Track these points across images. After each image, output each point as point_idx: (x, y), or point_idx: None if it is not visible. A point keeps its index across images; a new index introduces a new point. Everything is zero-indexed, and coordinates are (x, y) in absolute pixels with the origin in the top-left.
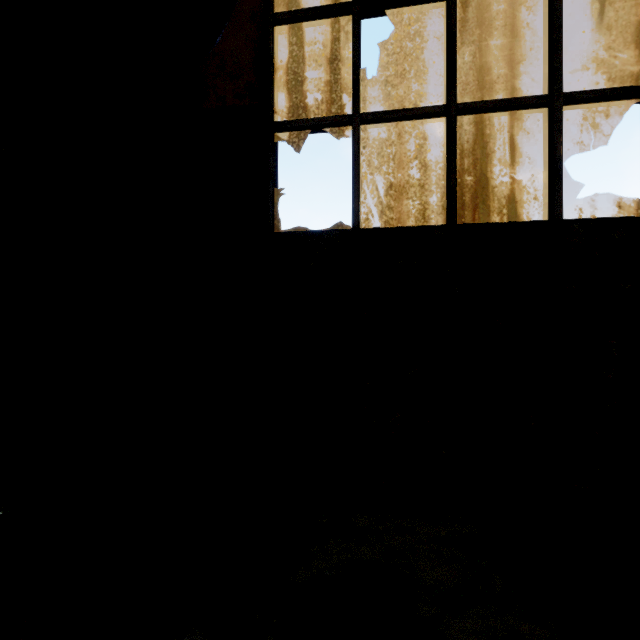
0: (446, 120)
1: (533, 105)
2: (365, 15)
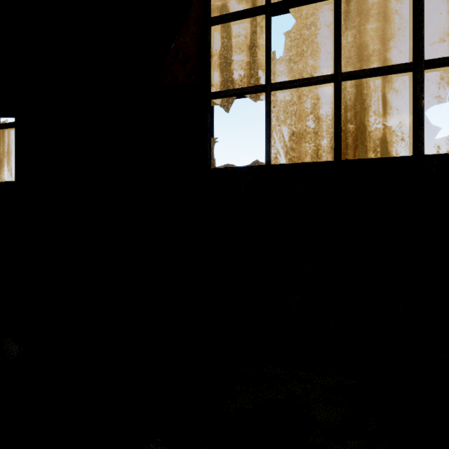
0: (334, 85)
1: (400, 70)
2: (274, 13)
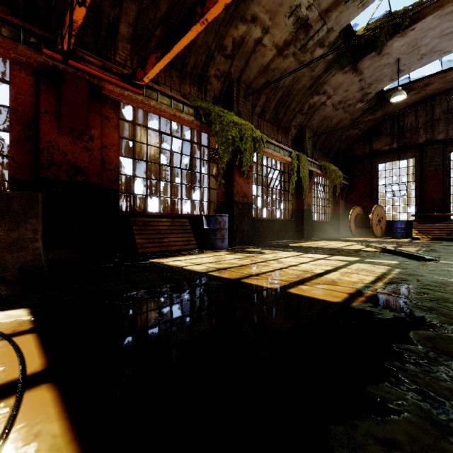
0: None
1: None
2: None
